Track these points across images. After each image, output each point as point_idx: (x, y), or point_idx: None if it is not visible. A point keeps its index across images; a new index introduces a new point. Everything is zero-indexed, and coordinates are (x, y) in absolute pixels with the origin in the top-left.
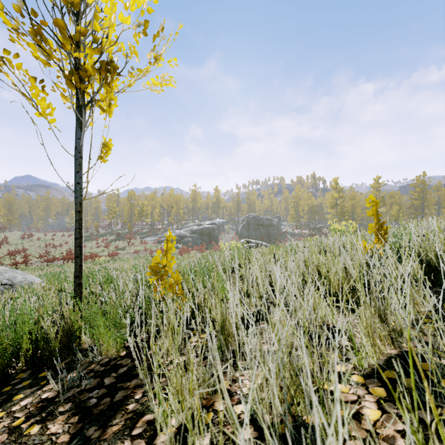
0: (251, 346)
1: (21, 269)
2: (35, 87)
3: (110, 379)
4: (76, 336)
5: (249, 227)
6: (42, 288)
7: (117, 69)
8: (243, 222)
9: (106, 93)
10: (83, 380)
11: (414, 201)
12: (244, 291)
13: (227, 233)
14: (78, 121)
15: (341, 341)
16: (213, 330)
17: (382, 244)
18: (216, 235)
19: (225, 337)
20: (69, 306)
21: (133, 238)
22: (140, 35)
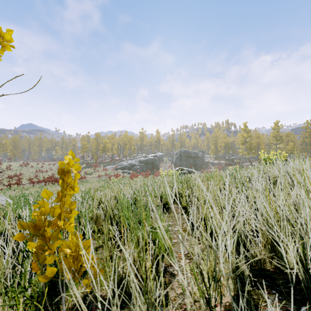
0: None
1: (13, 189)
2: None
3: None
4: None
5: (181, 158)
6: None
7: None
8: (177, 154)
9: None
10: None
11: (305, 139)
12: (205, 266)
13: (165, 163)
14: None
15: None
16: None
17: None
18: (157, 164)
19: None
20: None
21: (98, 166)
22: None
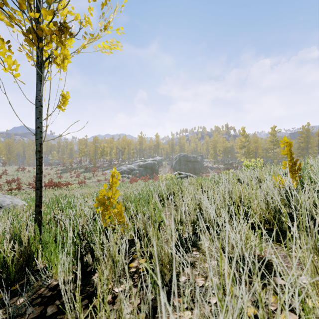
0: (185, 278)
1: (14, 193)
2: (2, 47)
3: (53, 308)
4: (34, 258)
5: (180, 162)
6: (22, 210)
7: (73, 35)
8: (176, 159)
9: (60, 50)
10: (28, 307)
11: (301, 144)
12: (178, 219)
13: (164, 167)
14: (39, 75)
15: (274, 278)
16: (149, 265)
17: (294, 178)
18: (156, 168)
19: (161, 269)
20: (27, 232)
21: (97, 171)
22: (88, 0)
